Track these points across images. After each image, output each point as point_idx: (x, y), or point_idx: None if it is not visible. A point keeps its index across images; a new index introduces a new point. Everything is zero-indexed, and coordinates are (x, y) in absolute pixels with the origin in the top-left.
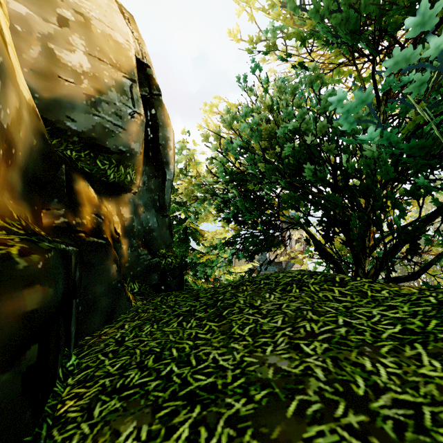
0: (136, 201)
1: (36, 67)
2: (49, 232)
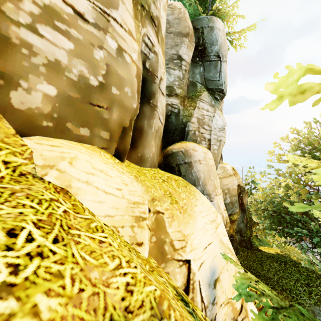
0: (237, 222)
1: None
2: None
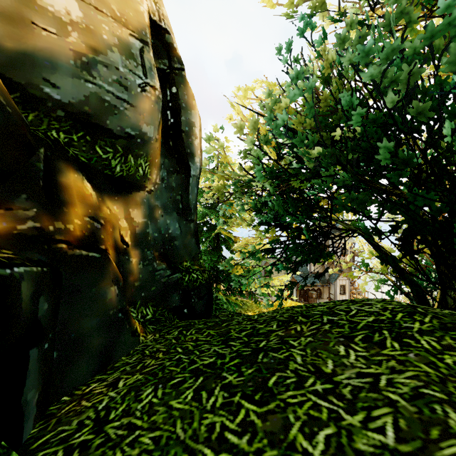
0: (151, 201)
1: None
2: (5, 242)
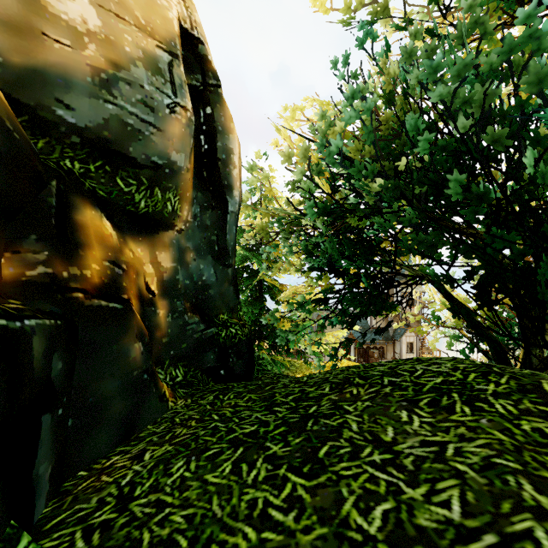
0: (181, 242)
1: (0, 13)
2: (12, 291)
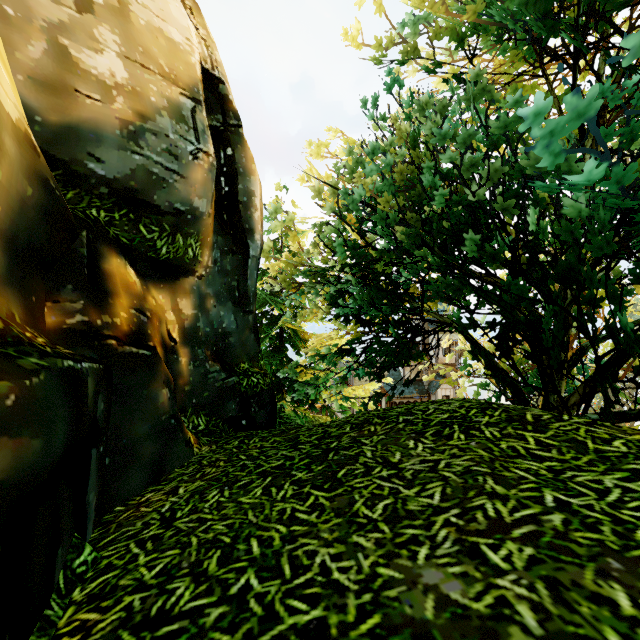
0: (202, 288)
1: (38, 74)
2: (56, 338)
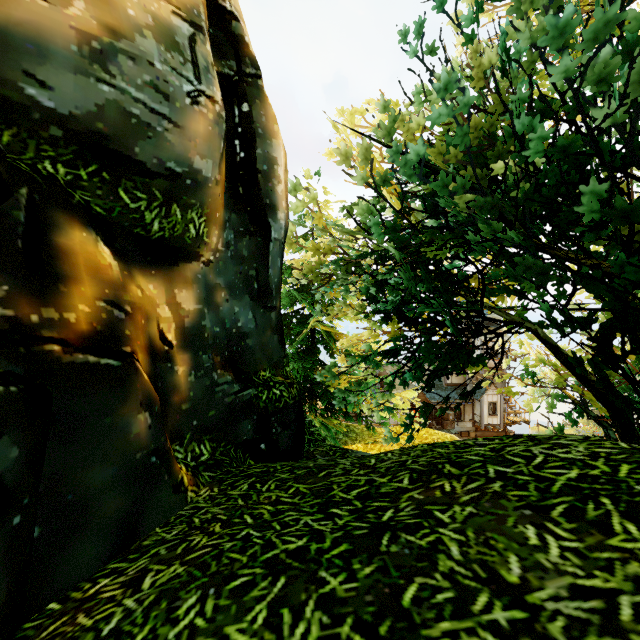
0: (209, 278)
1: None
2: None
